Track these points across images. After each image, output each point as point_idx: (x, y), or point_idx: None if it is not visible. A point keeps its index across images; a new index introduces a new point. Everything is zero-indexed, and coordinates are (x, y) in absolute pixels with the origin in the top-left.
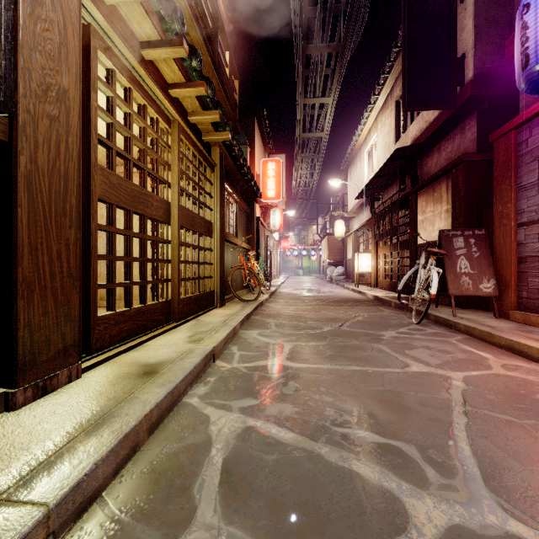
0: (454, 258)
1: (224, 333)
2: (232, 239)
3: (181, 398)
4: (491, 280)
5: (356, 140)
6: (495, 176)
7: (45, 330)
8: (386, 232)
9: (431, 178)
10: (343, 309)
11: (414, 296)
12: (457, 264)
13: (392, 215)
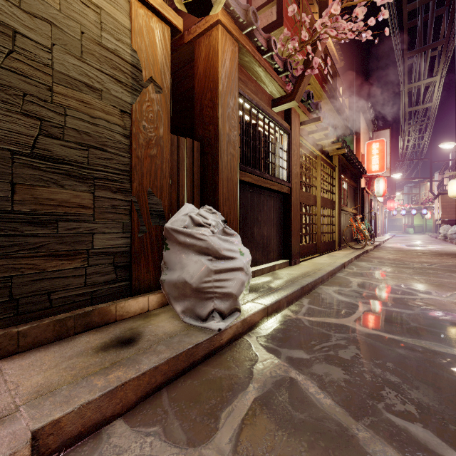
0: None
1: (347, 259)
2: (344, 208)
3: (336, 274)
4: None
5: None
6: None
7: (295, 246)
8: None
9: None
10: (439, 258)
11: None
12: None
13: None
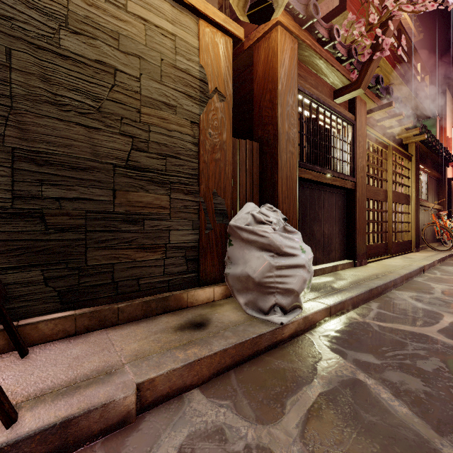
0: None
1: (427, 262)
2: (423, 203)
3: (412, 278)
4: None
5: None
6: None
7: (360, 245)
8: None
9: None
10: None
11: None
12: None
13: None
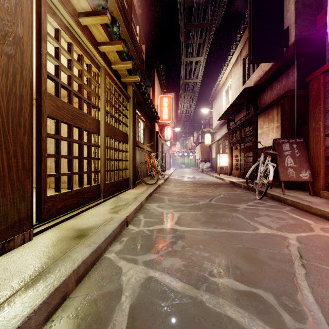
0: (283, 157)
1: (134, 206)
2: (140, 145)
3: (103, 254)
4: (307, 171)
5: (218, 84)
6: (310, 104)
7: (3, 207)
8: (237, 140)
9: (267, 106)
10: (211, 189)
11: (257, 181)
12: (285, 160)
13: (241, 130)
